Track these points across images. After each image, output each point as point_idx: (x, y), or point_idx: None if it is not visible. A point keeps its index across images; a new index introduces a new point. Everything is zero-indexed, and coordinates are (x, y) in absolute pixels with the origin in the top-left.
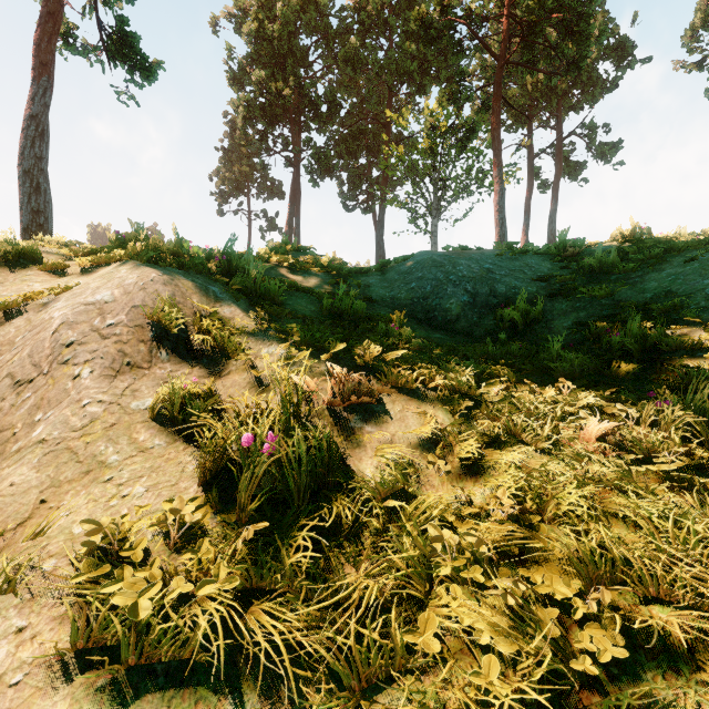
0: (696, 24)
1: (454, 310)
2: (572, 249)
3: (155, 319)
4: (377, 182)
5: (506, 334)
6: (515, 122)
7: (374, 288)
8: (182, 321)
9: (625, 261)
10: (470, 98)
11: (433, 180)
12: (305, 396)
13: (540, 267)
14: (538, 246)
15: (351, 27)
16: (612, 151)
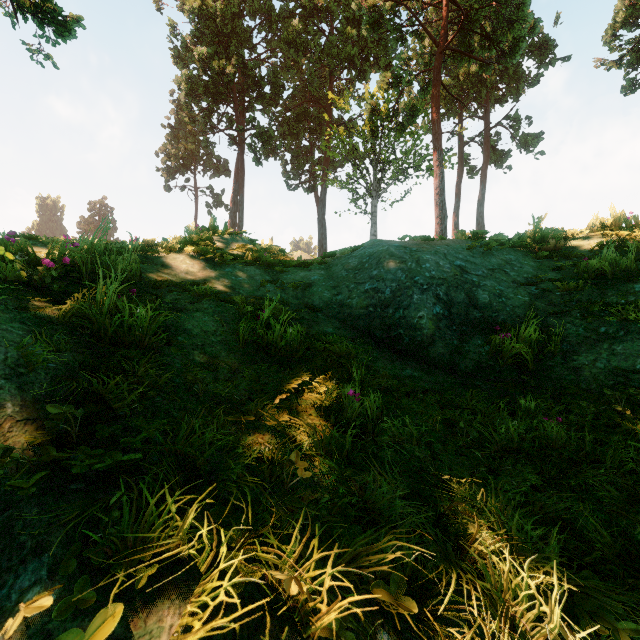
0: (617, 24)
1: (426, 328)
2: (554, 243)
3: None
4: (319, 163)
5: (509, 372)
6: (448, 111)
7: (317, 288)
8: None
9: (636, 263)
10: (410, 81)
11: (374, 161)
12: None
13: (523, 265)
14: (507, 236)
15: (294, 10)
16: (534, 141)
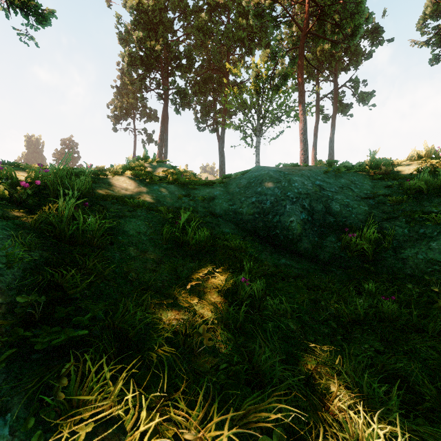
0: (426, 16)
1: (295, 229)
2: (385, 168)
3: None
4: (219, 112)
5: (355, 261)
6: (309, 76)
7: (218, 200)
8: None
9: None
10: (283, 55)
11: (257, 111)
12: None
13: (363, 184)
14: (352, 163)
15: (202, 6)
16: (368, 97)
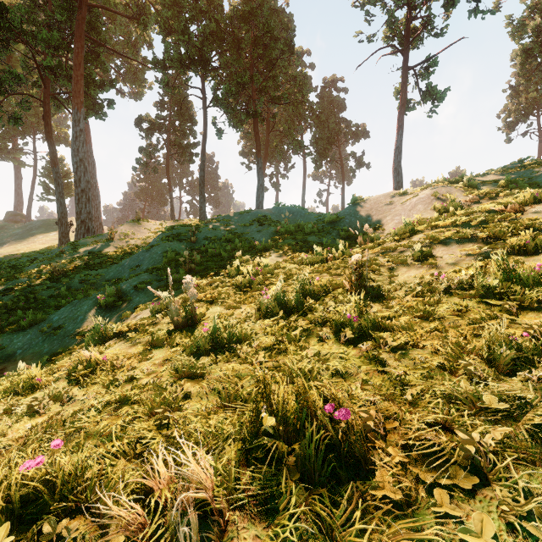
0: None
1: None
2: None
3: (433, 196)
4: None
5: None
6: None
7: None
8: (438, 195)
9: None
10: None
11: None
12: (462, 203)
13: None
14: None
15: None
16: None
